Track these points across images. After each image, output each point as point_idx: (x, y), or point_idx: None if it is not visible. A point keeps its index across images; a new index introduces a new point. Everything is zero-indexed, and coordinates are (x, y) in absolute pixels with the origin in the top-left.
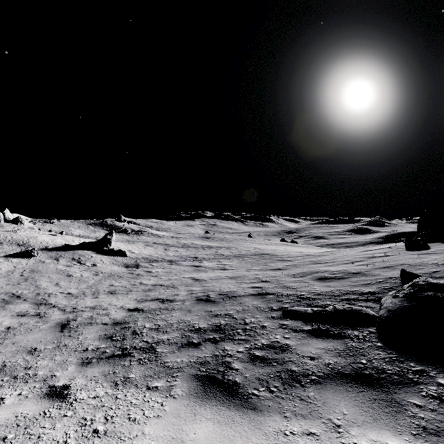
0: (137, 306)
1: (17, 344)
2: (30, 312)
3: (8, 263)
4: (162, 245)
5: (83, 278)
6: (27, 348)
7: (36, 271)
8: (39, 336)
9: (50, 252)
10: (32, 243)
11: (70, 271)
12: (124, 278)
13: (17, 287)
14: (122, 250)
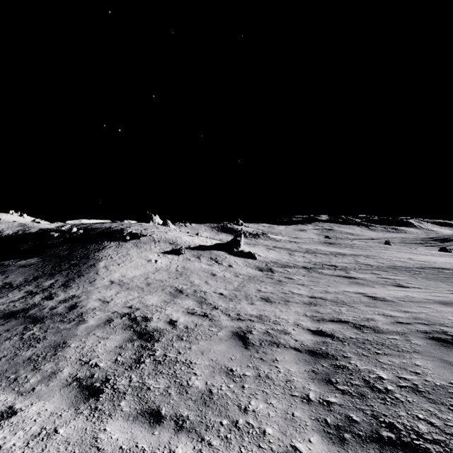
0: (319, 328)
1: (206, 355)
2: (197, 311)
3: (166, 259)
4: (284, 250)
5: (226, 278)
6: (221, 366)
7: (186, 267)
8: (224, 349)
9: (192, 250)
10: (179, 242)
11: (213, 270)
12: (266, 283)
13: (177, 281)
14: (251, 253)
